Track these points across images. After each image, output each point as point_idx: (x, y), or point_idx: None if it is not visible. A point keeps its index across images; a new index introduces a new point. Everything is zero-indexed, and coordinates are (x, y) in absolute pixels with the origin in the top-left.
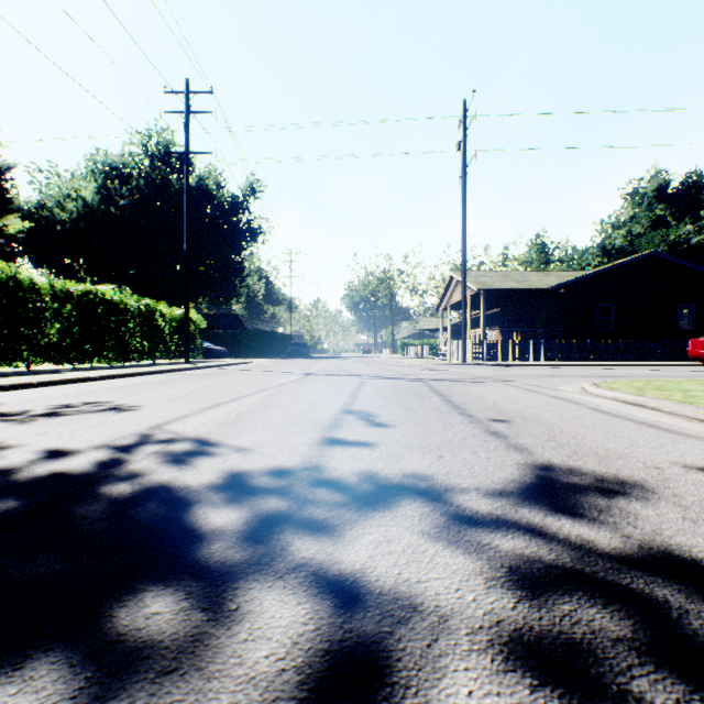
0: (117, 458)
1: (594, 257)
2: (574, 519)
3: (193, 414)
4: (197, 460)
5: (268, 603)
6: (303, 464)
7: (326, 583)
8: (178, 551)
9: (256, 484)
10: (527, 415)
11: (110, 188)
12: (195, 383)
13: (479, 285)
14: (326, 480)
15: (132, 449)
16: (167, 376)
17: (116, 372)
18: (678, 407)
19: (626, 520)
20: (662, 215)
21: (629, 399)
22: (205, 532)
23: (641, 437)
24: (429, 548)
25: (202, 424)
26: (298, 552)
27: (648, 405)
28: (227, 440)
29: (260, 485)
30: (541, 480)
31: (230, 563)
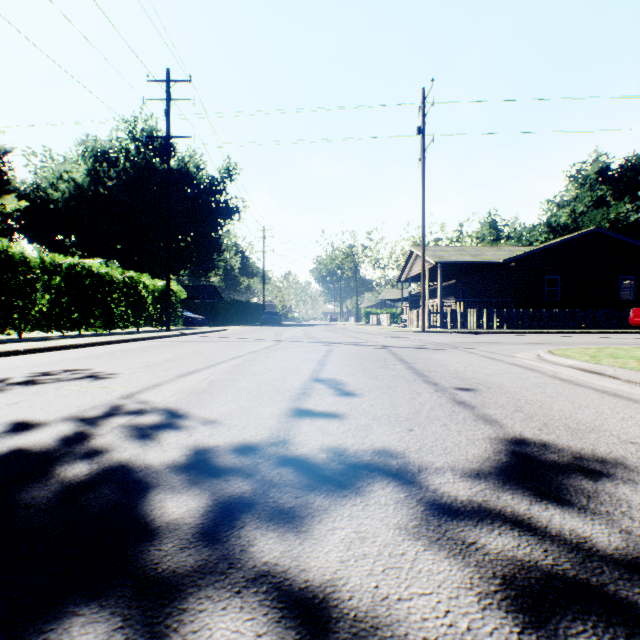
0: (81, 431)
1: (541, 234)
2: (563, 508)
3: (166, 382)
4: (162, 434)
5: (220, 635)
6: (270, 439)
7: (290, 602)
8: (124, 554)
9: (220, 463)
10: (490, 383)
11: (99, 170)
12: (173, 350)
13: (436, 259)
14: (293, 458)
15: (99, 421)
16: (148, 343)
17: (100, 339)
18: (636, 375)
19: (620, 510)
20: (603, 195)
21: (586, 367)
22: (157, 527)
23: (607, 407)
24: (408, 549)
25: (174, 393)
26: (260, 555)
27: (605, 373)
28: (195, 411)
29: (224, 464)
30: (518, 457)
31: (181, 572)
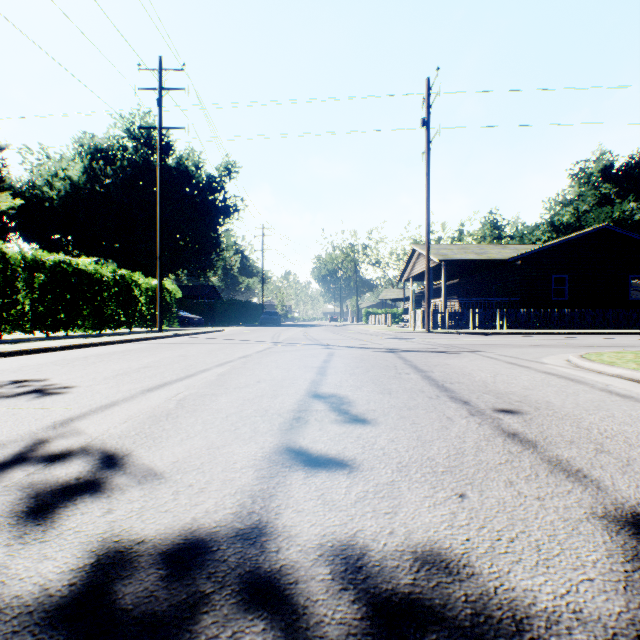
0: None
1: (544, 233)
2: None
3: (125, 399)
4: (63, 508)
5: None
6: (236, 521)
7: None
8: None
9: (127, 600)
10: (534, 400)
11: (96, 168)
12: (156, 354)
13: (440, 257)
14: (270, 579)
15: None
16: (133, 346)
17: (81, 341)
18: None
19: None
20: (607, 193)
21: None
22: None
23: None
24: None
25: (126, 418)
26: None
27: None
28: (140, 453)
29: (132, 605)
30: None
31: None
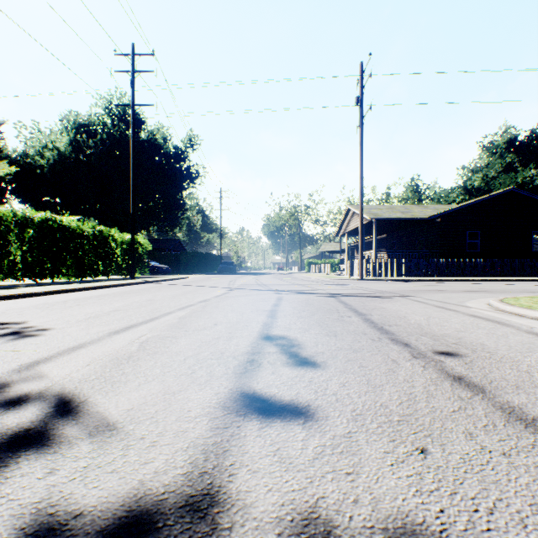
0: None
1: (458, 195)
2: None
3: (91, 342)
4: (3, 468)
5: None
6: (186, 485)
7: None
8: None
9: None
10: (469, 343)
11: (80, 141)
12: (127, 298)
13: (371, 215)
14: None
15: None
16: (108, 291)
17: (63, 287)
18: None
19: None
20: (512, 162)
21: None
22: None
23: None
24: None
25: (89, 360)
26: None
27: None
28: (96, 400)
29: None
30: None
31: None
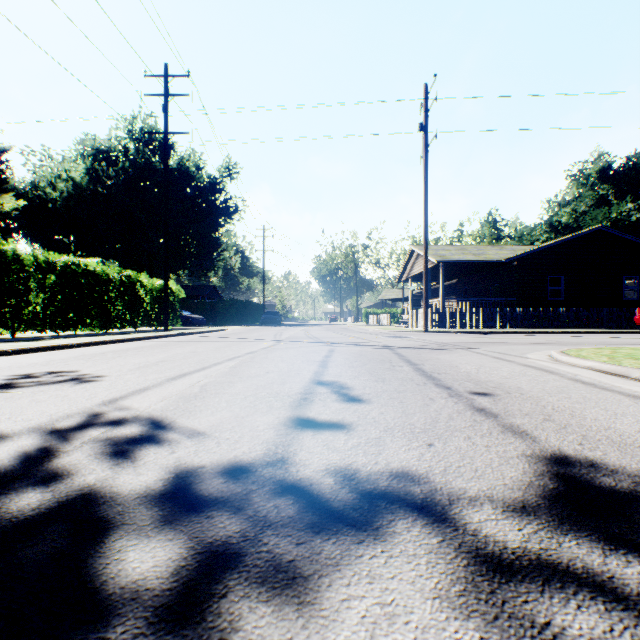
0: (45, 447)
1: (542, 233)
2: None
3: (155, 385)
4: (140, 450)
5: None
6: (266, 457)
7: None
8: None
9: (204, 491)
10: (507, 387)
11: (98, 170)
12: (168, 350)
13: (438, 258)
14: (294, 483)
15: (69, 433)
16: (143, 343)
17: (94, 339)
18: None
19: None
20: (605, 194)
21: (608, 369)
22: (107, 597)
23: None
24: (457, 637)
25: (161, 398)
26: None
27: (630, 375)
28: (182, 420)
29: (208, 493)
30: (566, 482)
31: None
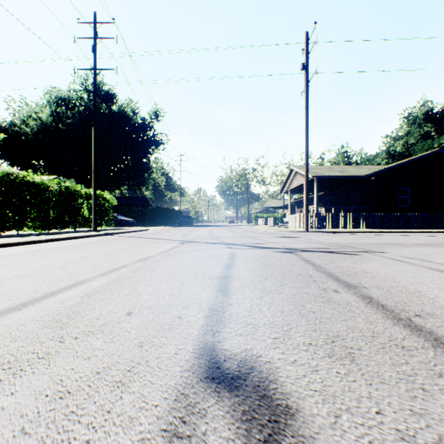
0: None
1: (382, 159)
2: None
3: None
4: None
5: None
6: None
7: None
8: None
9: None
10: None
11: (60, 113)
12: (60, 255)
13: (313, 174)
14: None
15: None
16: (56, 244)
17: (9, 240)
18: None
19: None
20: (428, 130)
21: None
22: None
23: None
24: None
25: None
26: None
27: None
28: None
29: None
30: None
31: None
